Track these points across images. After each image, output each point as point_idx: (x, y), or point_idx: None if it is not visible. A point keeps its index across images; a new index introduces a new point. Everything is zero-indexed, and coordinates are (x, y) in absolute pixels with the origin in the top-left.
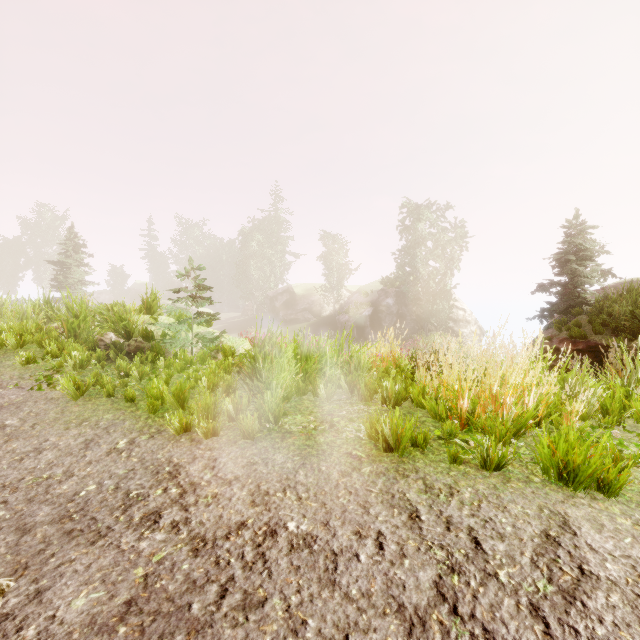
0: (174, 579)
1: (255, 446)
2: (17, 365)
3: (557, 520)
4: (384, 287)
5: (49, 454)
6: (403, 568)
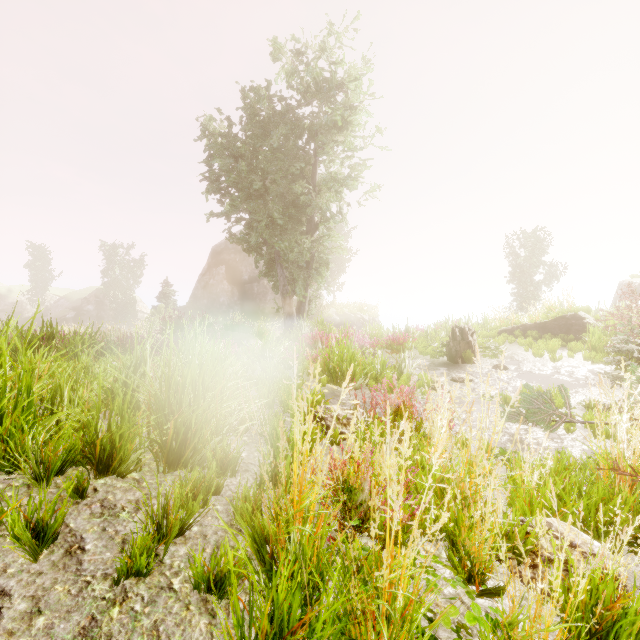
0: None
1: None
2: None
3: None
4: (88, 296)
5: None
6: None
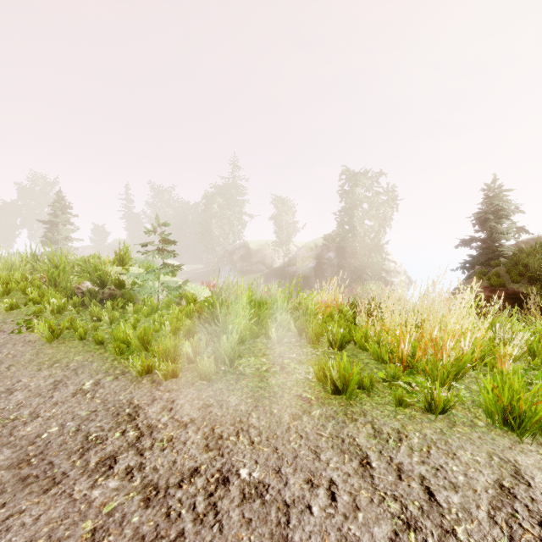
0: (122, 534)
1: (211, 388)
2: (2, 310)
3: (508, 469)
4: (326, 243)
5: (19, 395)
6: (357, 522)
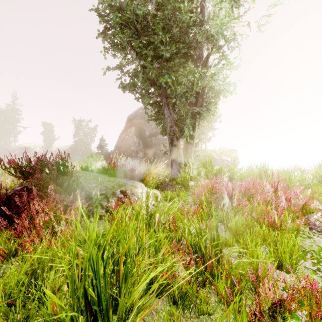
0: None
1: None
2: None
3: None
4: (68, 148)
5: None
6: None
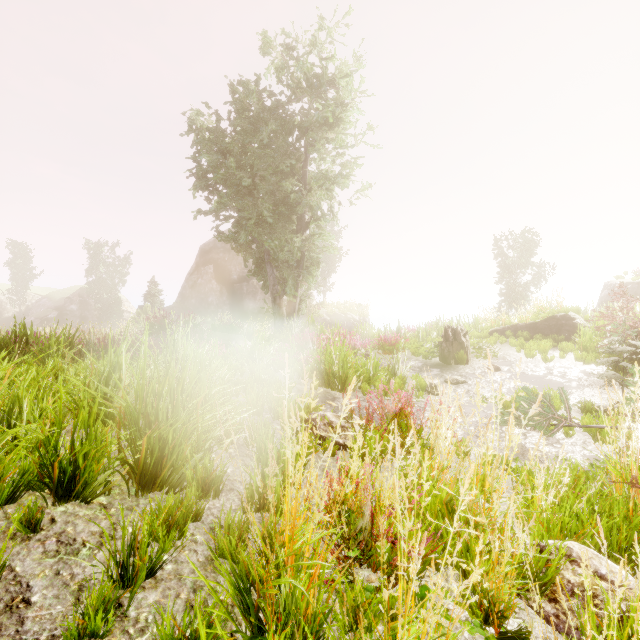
0: None
1: None
2: None
3: None
4: (71, 296)
5: None
6: None
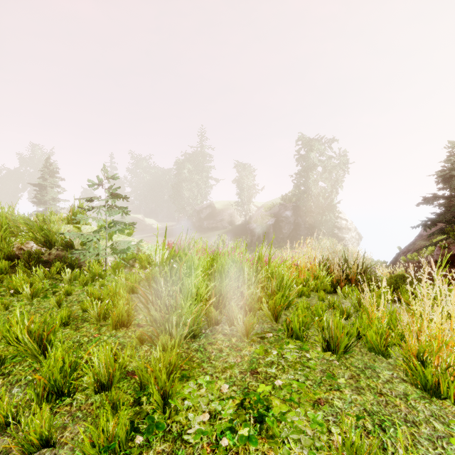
0: None
1: None
2: None
3: None
4: (283, 202)
5: None
6: None
